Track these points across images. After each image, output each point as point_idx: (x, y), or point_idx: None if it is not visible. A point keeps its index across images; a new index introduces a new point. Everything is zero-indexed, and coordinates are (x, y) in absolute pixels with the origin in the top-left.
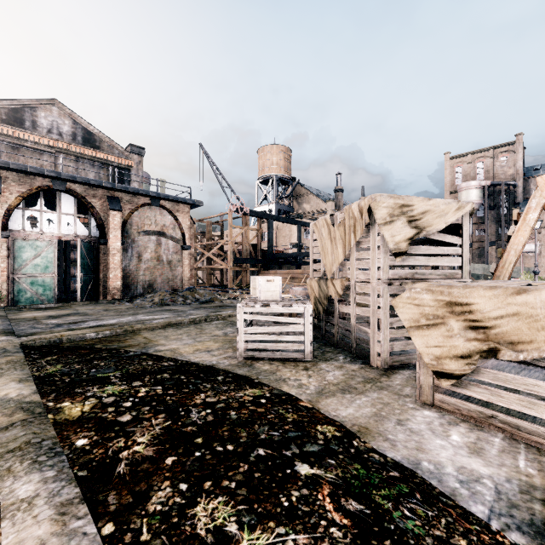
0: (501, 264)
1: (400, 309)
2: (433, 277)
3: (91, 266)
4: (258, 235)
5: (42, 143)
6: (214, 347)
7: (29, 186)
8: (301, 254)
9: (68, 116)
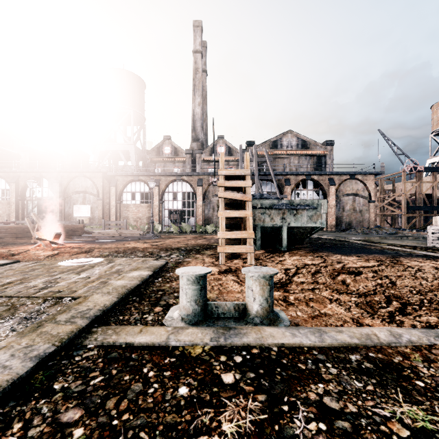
0: None
1: None
2: None
3: None
4: (432, 186)
5: (284, 154)
6: (413, 244)
7: (297, 180)
8: None
9: (295, 136)
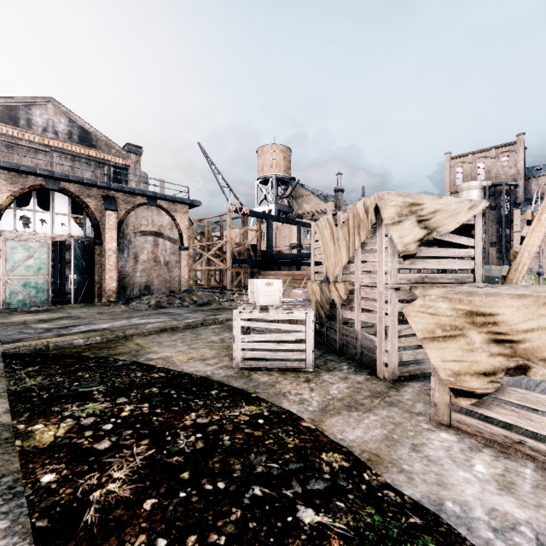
0: (514, 267)
1: (413, 318)
2: (443, 281)
3: (86, 268)
4: (257, 235)
5: (37, 142)
6: (209, 354)
7: (21, 185)
8: (301, 254)
9: (64, 114)
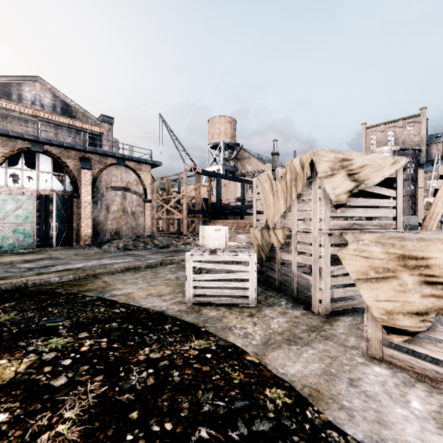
0: (429, 215)
1: (347, 261)
2: (370, 227)
3: (66, 217)
4: (208, 190)
5: (26, 113)
6: (165, 291)
7: (11, 147)
8: (244, 206)
9: (49, 90)
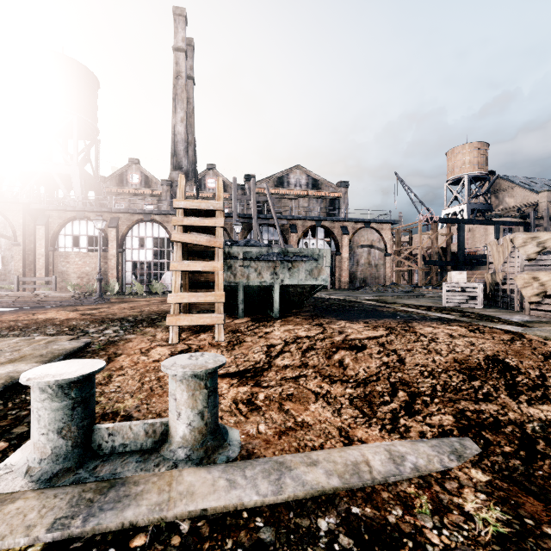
0: None
1: (517, 281)
2: None
3: (332, 269)
4: (447, 239)
5: (292, 194)
6: (429, 303)
7: (306, 226)
8: None
9: (304, 173)
